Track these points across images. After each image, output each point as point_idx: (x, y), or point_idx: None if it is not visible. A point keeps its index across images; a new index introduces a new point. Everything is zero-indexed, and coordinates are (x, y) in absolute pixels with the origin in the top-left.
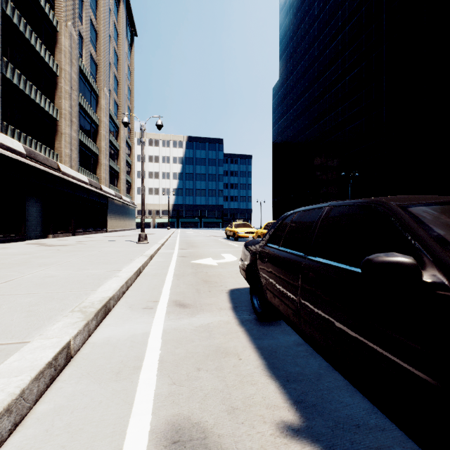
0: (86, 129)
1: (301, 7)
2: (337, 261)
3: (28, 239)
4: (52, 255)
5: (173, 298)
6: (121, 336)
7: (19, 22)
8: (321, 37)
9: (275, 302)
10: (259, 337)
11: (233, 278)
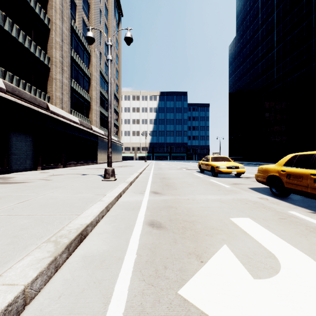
0: (79, 80)
1: None
2: None
3: (15, 171)
4: None
5: None
6: None
7: None
8: None
9: None
10: None
11: None
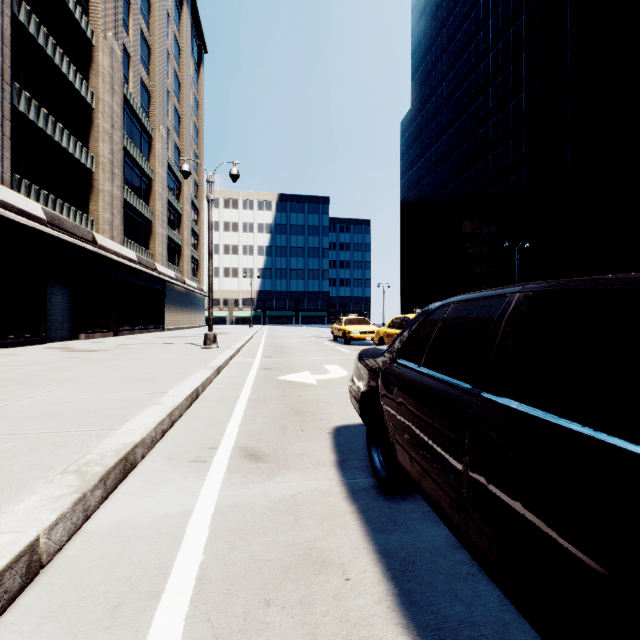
0: (135, 185)
1: (443, 3)
2: (555, 413)
3: (51, 341)
4: (74, 366)
5: (241, 442)
6: (141, 519)
7: (37, 32)
8: (473, 45)
9: (414, 471)
10: (383, 528)
11: (340, 407)
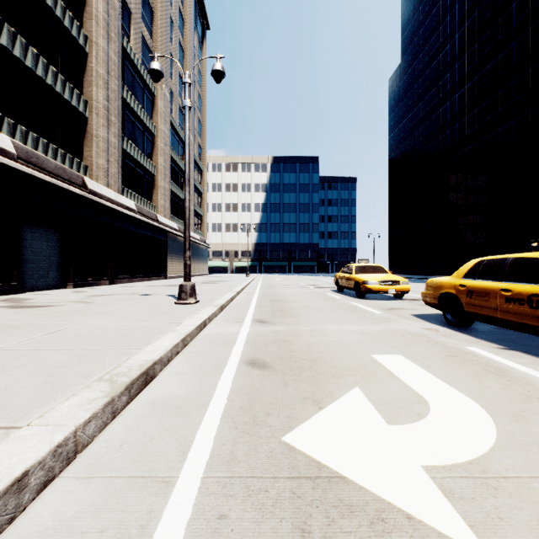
0: (137, 138)
1: None
2: None
3: (32, 290)
4: None
5: None
6: None
7: None
8: None
9: None
10: None
11: None
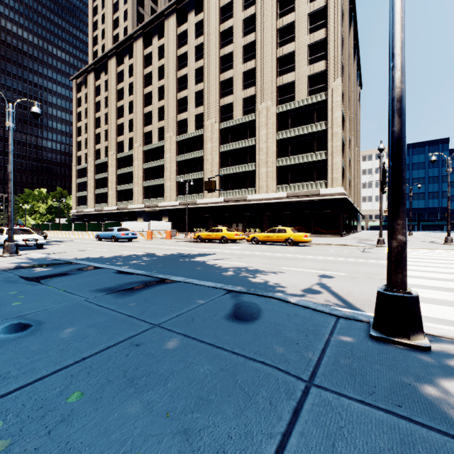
0: None
1: None
2: None
3: None
4: None
5: None
6: None
7: None
8: None
9: None
10: None
11: None
